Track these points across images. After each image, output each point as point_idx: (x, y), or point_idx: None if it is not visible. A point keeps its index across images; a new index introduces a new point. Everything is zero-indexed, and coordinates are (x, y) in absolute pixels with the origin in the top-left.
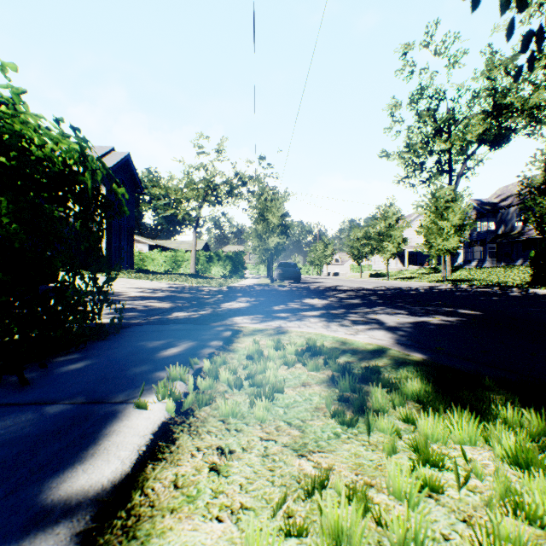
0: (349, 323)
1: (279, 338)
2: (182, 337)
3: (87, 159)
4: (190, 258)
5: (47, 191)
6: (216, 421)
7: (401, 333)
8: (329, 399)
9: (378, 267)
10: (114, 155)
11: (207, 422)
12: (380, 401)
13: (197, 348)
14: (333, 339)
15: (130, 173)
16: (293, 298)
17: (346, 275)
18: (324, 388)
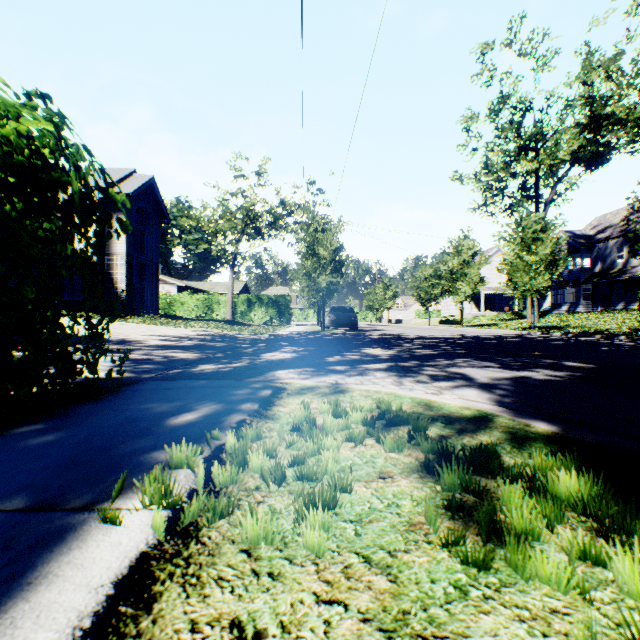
0: (427, 379)
1: (337, 399)
2: (203, 397)
3: (66, 146)
4: (226, 301)
5: (17, 196)
6: (235, 554)
7: (500, 392)
8: (434, 510)
9: (449, 312)
10: (136, 179)
11: (219, 556)
12: (525, 515)
13: (222, 413)
14: (412, 401)
15: (154, 200)
16: (351, 347)
17: (411, 321)
18: (416, 483)
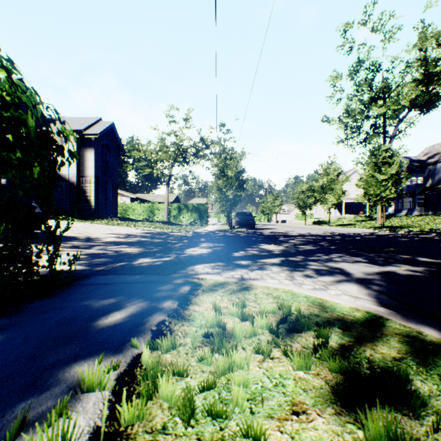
0: (313, 273)
1: (244, 300)
2: (134, 293)
3: (17, 88)
4: (163, 208)
5: None
6: None
7: (376, 287)
8: None
9: (319, 215)
10: (101, 124)
11: None
12: None
13: (145, 313)
14: (307, 301)
15: (114, 139)
16: (251, 243)
17: (292, 222)
18: (334, 425)
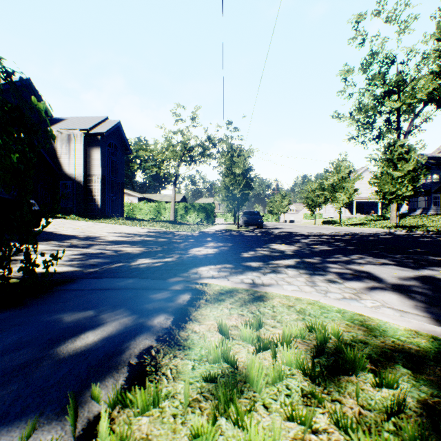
0: (337, 278)
1: (260, 317)
2: (120, 304)
3: None
4: (170, 207)
5: None
6: None
7: (422, 297)
8: None
9: (328, 215)
10: (108, 123)
11: None
12: None
13: (127, 334)
14: (343, 318)
15: (120, 138)
16: (260, 243)
17: (301, 222)
18: None
